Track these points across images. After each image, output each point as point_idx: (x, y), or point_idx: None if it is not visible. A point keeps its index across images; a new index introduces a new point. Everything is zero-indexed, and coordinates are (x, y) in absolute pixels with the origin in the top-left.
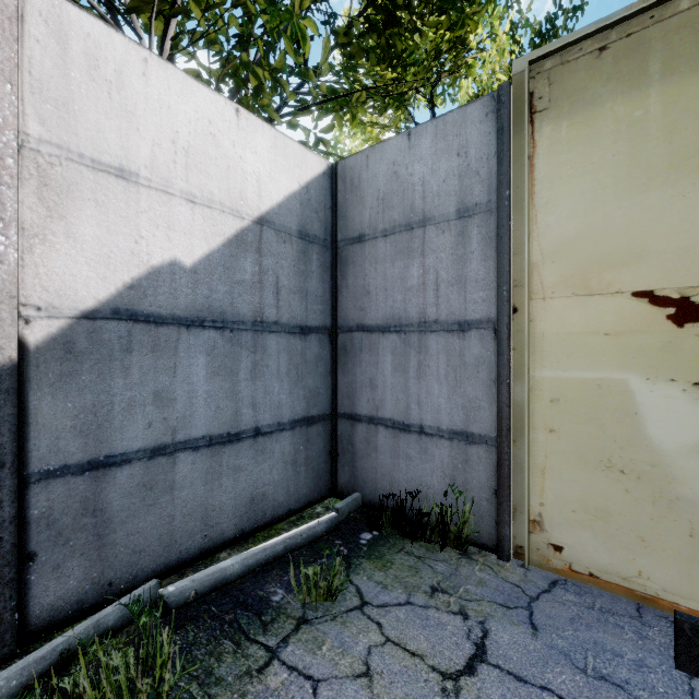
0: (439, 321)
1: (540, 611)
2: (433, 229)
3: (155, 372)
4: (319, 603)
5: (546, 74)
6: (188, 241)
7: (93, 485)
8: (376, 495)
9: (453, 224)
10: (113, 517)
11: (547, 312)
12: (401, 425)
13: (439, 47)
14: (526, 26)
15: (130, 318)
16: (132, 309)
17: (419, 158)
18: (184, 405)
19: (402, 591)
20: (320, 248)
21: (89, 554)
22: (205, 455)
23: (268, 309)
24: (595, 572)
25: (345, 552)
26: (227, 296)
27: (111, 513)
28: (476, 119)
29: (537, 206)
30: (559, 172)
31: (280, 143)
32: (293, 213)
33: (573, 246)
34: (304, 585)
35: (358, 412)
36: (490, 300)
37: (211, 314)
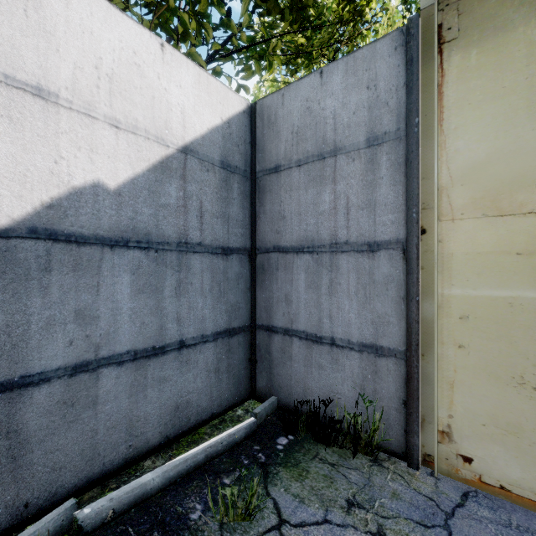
0: (349, 242)
1: (458, 530)
2: (343, 158)
3: (77, 291)
4: (237, 523)
5: (455, 5)
6: (112, 165)
7: (6, 407)
8: (290, 399)
9: (363, 152)
10: (29, 437)
11: (456, 233)
12: (314, 337)
13: (341, 16)
14: (412, 3)
15: (49, 237)
16: (51, 229)
17: (331, 94)
18: (107, 322)
19: (319, 506)
20: (240, 178)
21: (1, 477)
22: (130, 369)
23: (192, 231)
24: (507, 486)
25: (263, 459)
26: (152, 218)
27: (28, 434)
28: (385, 53)
29: (446, 132)
30: (469, 98)
31: (203, 80)
32: (215, 145)
33: (484, 168)
34: (221, 506)
35: (275, 324)
36: (399, 222)
37: (136, 234)
